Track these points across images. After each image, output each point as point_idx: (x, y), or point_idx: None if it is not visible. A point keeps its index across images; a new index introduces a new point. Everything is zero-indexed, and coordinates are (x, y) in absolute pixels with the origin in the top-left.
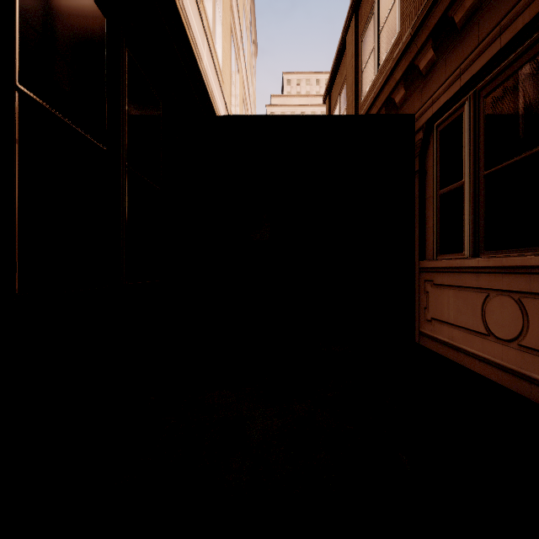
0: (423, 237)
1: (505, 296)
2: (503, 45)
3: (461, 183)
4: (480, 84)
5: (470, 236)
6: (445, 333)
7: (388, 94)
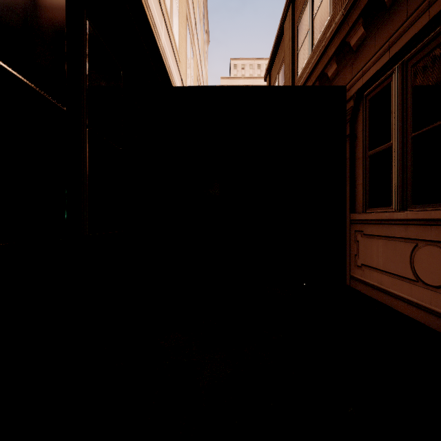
0: (353, 193)
1: (434, 246)
2: (431, 17)
3: (389, 144)
4: (408, 55)
5: (398, 191)
6: (375, 278)
7: (322, 69)
